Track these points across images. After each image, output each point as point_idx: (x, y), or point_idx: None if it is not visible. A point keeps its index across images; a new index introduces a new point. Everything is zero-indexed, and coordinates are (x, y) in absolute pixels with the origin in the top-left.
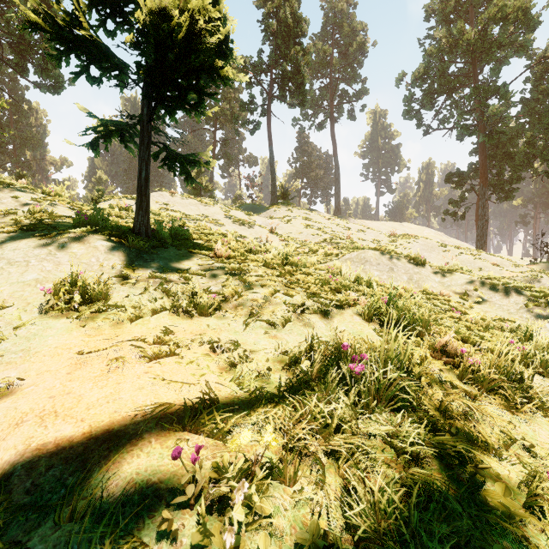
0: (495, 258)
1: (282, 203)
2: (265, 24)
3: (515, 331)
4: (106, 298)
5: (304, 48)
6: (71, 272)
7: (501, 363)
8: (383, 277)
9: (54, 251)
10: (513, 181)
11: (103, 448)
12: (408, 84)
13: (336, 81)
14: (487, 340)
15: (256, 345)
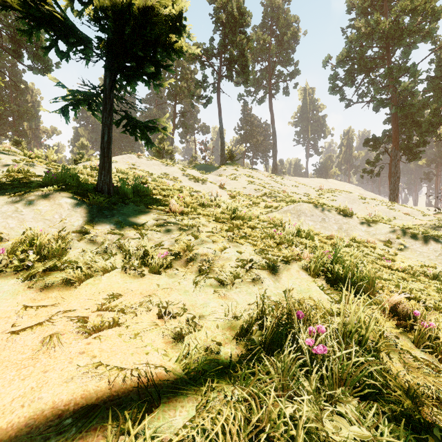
0: (406, 209)
1: (230, 164)
2: (215, 16)
3: (437, 277)
4: (62, 255)
5: (248, 36)
6: (26, 231)
7: None
8: (317, 227)
9: (20, 208)
10: (420, 145)
11: None
12: (333, 65)
13: (274, 63)
14: (427, 293)
15: (205, 308)
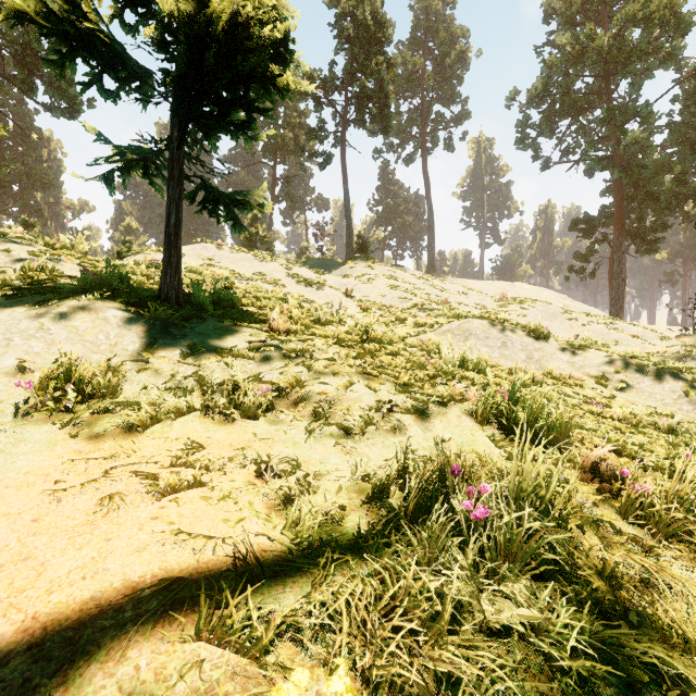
0: (635, 328)
1: (360, 258)
2: (338, 28)
3: (674, 430)
4: (113, 392)
5: (389, 59)
6: (62, 357)
7: (684, 493)
8: (494, 355)
9: (47, 325)
10: (657, 229)
11: (55, 681)
12: (522, 105)
13: (429, 101)
14: (649, 449)
15: (323, 465)
